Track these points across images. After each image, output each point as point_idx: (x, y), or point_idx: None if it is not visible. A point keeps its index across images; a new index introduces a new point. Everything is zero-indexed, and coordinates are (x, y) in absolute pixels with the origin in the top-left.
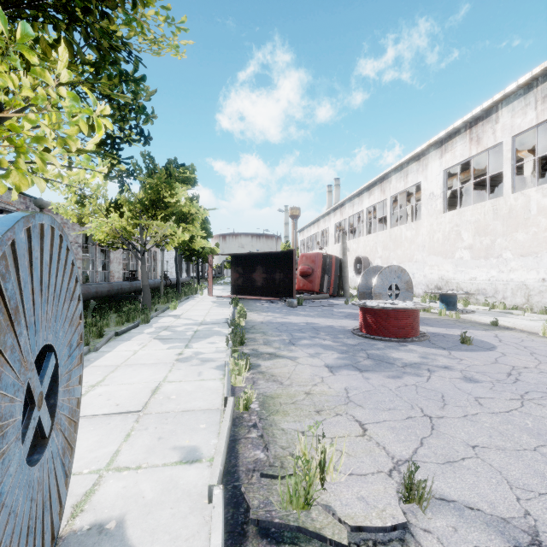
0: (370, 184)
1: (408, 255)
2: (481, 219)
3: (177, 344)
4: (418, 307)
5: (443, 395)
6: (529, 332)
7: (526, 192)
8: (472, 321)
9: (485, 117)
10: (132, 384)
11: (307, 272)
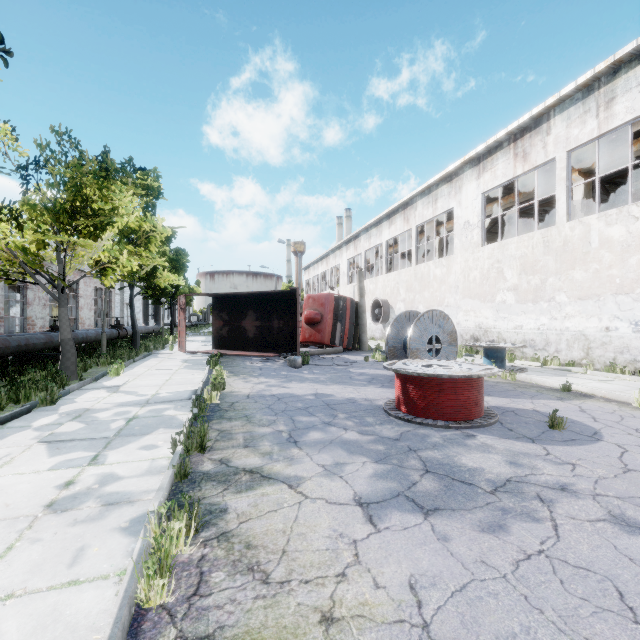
0: (391, 210)
1: (437, 297)
2: (529, 253)
3: (77, 455)
4: (487, 373)
5: (617, 588)
6: (615, 400)
7: (585, 220)
8: (534, 385)
9: (533, 127)
10: None
11: (314, 318)
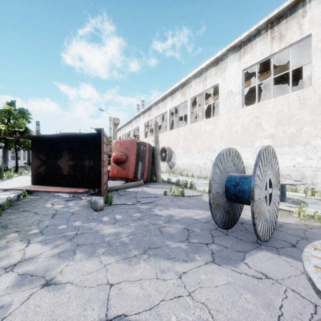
0: (173, 89)
1: (206, 145)
2: (285, 109)
3: None
4: None
5: None
6: None
7: None
8: None
9: (289, 14)
10: None
11: (121, 158)
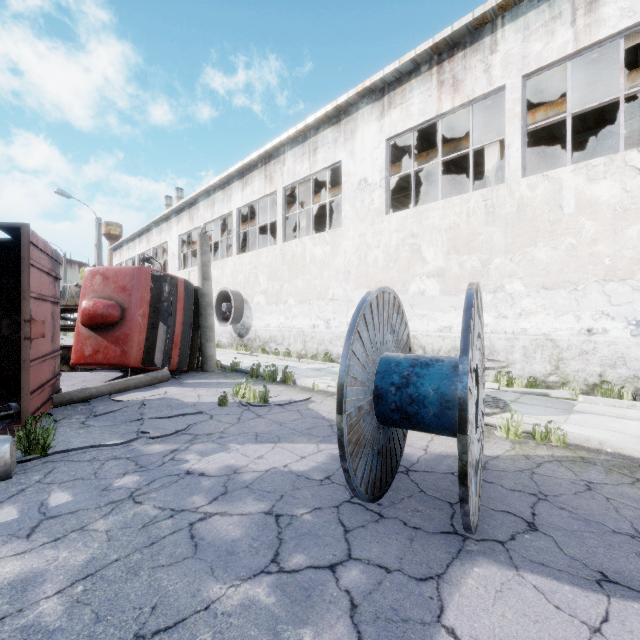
0: (246, 165)
1: (317, 287)
2: (462, 223)
3: None
4: None
5: None
6: None
7: (553, 174)
8: (629, 461)
9: (469, 43)
10: None
11: (105, 315)
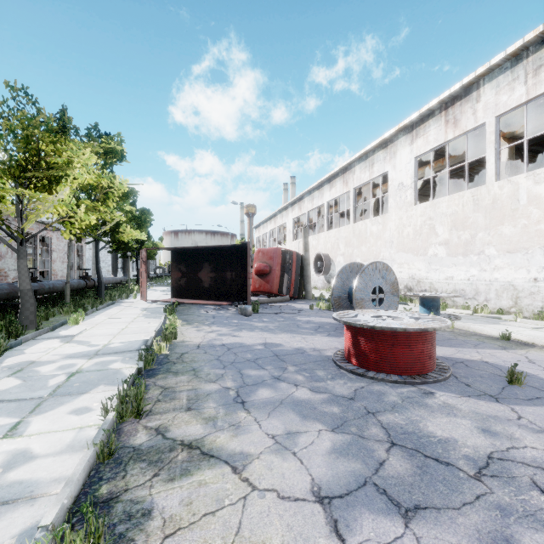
0: (331, 175)
1: (373, 252)
2: (459, 211)
3: None
4: (442, 326)
5: None
6: None
7: (513, 179)
8: (472, 333)
9: (463, 96)
10: None
11: (264, 270)
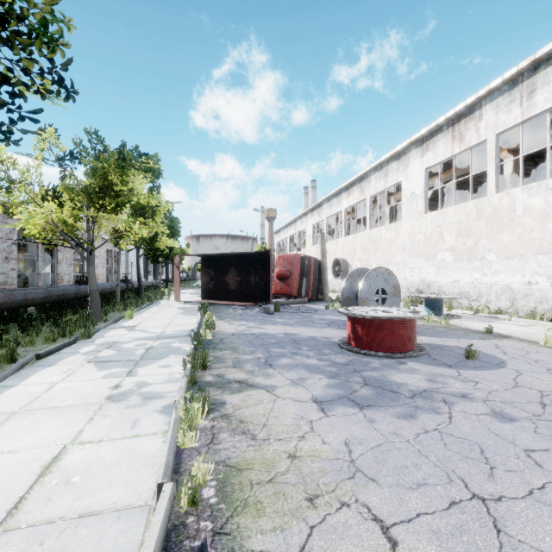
0: (349, 183)
1: (388, 257)
2: (464, 219)
3: (117, 370)
4: (417, 316)
5: (481, 448)
6: (527, 340)
7: (510, 192)
8: (463, 328)
9: (468, 114)
10: (15, 452)
11: (284, 274)
